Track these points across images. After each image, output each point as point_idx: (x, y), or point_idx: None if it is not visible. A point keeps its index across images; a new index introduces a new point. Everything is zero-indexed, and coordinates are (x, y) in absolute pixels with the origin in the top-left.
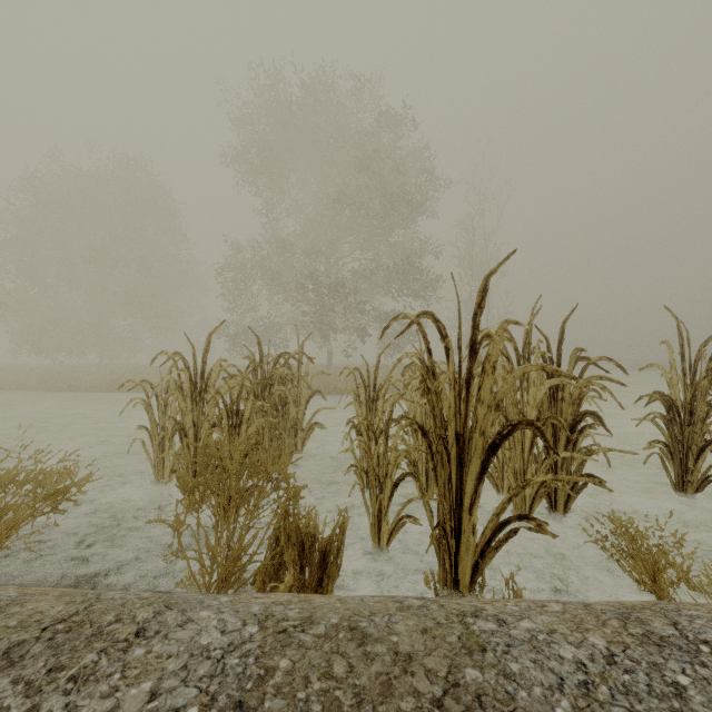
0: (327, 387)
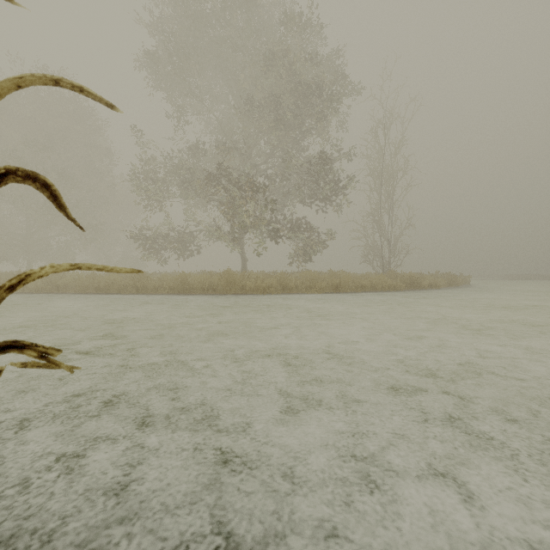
0: (232, 285)
